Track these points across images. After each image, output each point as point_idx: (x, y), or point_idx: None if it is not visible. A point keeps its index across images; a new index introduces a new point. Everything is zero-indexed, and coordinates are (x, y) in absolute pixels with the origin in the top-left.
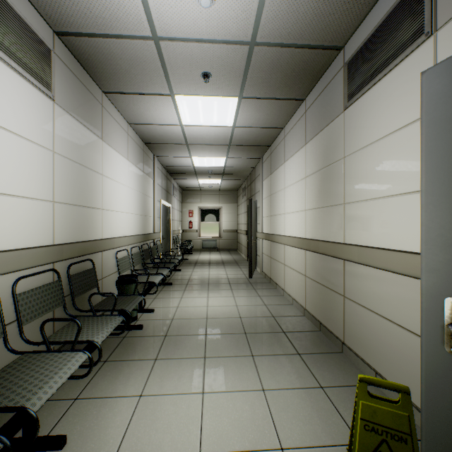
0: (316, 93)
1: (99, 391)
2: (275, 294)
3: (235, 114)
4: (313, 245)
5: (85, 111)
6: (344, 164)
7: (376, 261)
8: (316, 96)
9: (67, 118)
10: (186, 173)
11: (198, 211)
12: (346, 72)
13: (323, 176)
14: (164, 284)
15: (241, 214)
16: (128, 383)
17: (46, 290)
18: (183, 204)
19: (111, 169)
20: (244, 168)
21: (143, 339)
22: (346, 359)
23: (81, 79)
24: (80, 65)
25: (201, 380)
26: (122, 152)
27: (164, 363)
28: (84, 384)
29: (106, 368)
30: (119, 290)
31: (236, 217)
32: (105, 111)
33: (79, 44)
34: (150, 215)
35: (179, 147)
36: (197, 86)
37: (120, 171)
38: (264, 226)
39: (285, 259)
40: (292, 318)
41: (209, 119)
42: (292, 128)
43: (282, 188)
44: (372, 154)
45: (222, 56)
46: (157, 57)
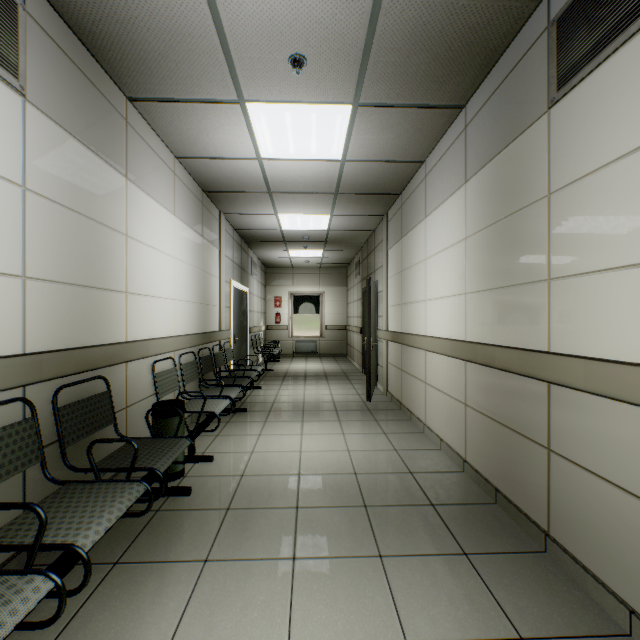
0: (486, 91)
1: (89, 637)
2: (410, 431)
3: (346, 138)
4: (481, 353)
5: (92, 126)
6: (548, 206)
7: (633, 391)
8: (488, 96)
9: (54, 132)
10: (271, 240)
11: (289, 298)
12: (554, 36)
13: (501, 234)
14: (235, 410)
15: (352, 302)
16: (148, 618)
17: (3, 438)
18: (268, 288)
19: (145, 227)
20: (357, 232)
21: (188, 515)
22: (556, 569)
23: (84, 69)
24: (83, 45)
25: (286, 613)
26: (164, 202)
27: (219, 570)
28: (66, 618)
29: (114, 579)
30: (150, 429)
31: (345, 306)
32: (133, 131)
33: (73, 0)
34: (213, 303)
35: (258, 198)
36: (282, 84)
37: (161, 232)
38: (390, 320)
39: (427, 374)
40: (442, 476)
41: (303, 148)
42: (439, 159)
43: (422, 260)
44: (619, 179)
45: (326, 18)
46: (212, 24)
